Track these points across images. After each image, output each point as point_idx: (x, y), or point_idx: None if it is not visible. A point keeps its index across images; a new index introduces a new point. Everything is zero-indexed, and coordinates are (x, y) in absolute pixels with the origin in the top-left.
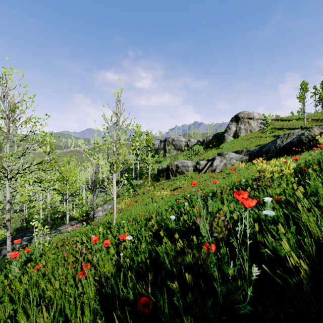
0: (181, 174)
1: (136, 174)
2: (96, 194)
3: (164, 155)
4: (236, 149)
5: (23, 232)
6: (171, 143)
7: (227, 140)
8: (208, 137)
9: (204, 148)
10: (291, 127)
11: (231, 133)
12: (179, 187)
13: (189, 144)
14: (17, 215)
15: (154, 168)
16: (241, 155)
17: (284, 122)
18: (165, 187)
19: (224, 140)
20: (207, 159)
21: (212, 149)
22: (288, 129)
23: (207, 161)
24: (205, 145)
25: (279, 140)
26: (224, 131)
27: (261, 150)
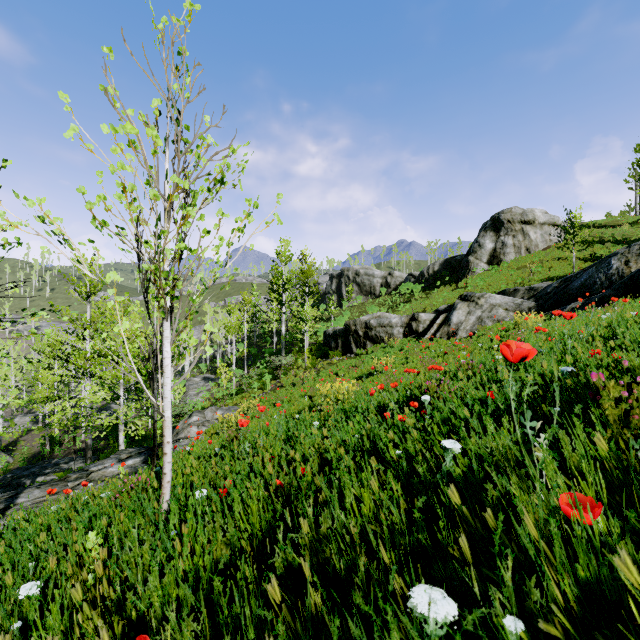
0: (377, 344)
1: (279, 345)
2: (197, 384)
3: (339, 305)
4: (498, 289)
5: (41, 465)
6: (352, 279)
7: (475, 271)
8: (431, 266)
9: (423, 289)
10: (623, 239)
11: (483, 256)
12: (377, 371)
13: (390, 281)
14: (38, 427)
15: (317, 331)
16: (517, 299)
17: (603, 230)
18: (342, 372)
19: (469, 270)
20: (435, 310)
21: (442, 290)
22: (617, 244)
23: (435, 313)
24: (426, 282)
25: (618, 259)
26: (467, 253)
27: (567, 285)
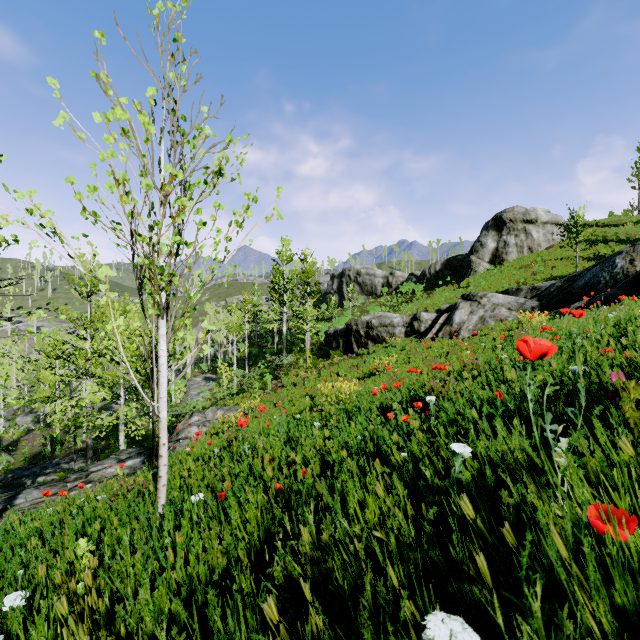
0: (379, 343)
1: (281, 345)
2: (198, 384)
3: (340, 304)
4: (501, 288)
5: (41, 464)
6: (354, 279)
7: (477, 270)
8: (432, 266)
9: (424, 289)
10: (626, 238)
11: (485, 256)
12: (379, 371)
13: (392, 281)
14: (40, 427)
15: (318, 331)
16: (520, 298)
17: (606, 229)
18: (344, 372)
19: (471, 269)
20: (437, 310)
21: (444, 289)
22: (620, 244)
23: (437, 313)
24: (427, 282)
25: (623, 257)
26: (469, 253)
27: (571, 284)
